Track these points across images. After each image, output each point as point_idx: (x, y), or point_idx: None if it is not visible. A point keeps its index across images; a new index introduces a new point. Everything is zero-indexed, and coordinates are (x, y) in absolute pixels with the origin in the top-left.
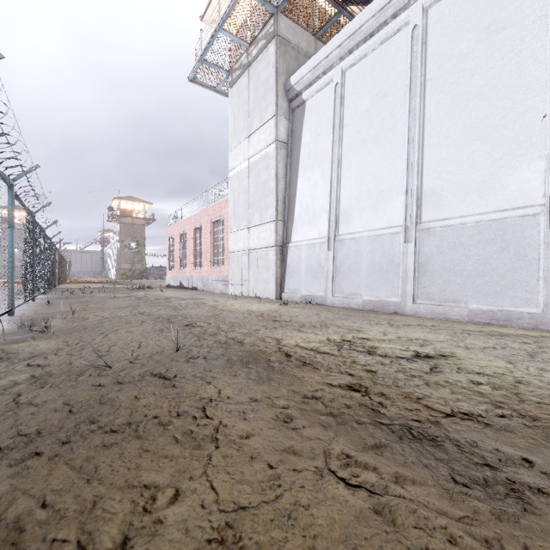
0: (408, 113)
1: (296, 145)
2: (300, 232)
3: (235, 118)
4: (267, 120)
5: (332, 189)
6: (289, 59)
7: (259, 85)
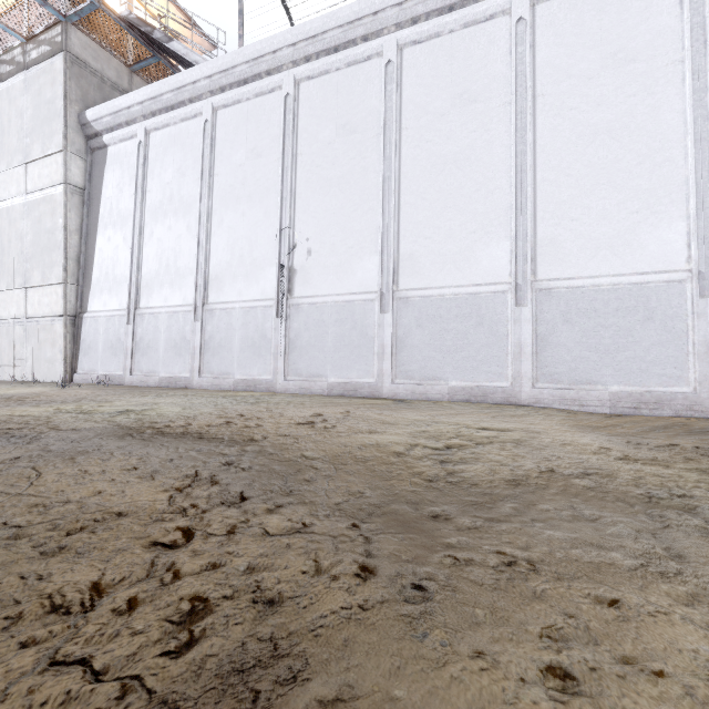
0: (200, 200)
1: (96, 195)
2: (98, 301)
3: (3, 129)
4: (53, 153)
5: (134, 257)
6: (87, 86)
7: (42, 102)
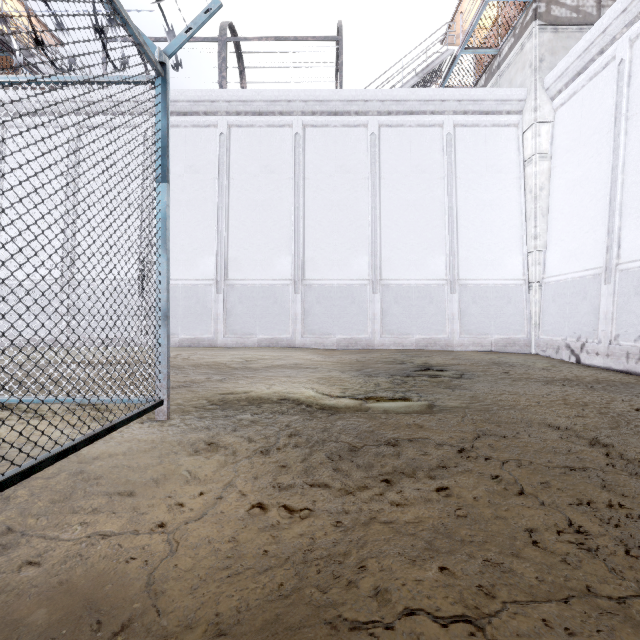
0: (65, 197)
1: None
2: None
3: None
4: None
5: None
6: None
7: None
